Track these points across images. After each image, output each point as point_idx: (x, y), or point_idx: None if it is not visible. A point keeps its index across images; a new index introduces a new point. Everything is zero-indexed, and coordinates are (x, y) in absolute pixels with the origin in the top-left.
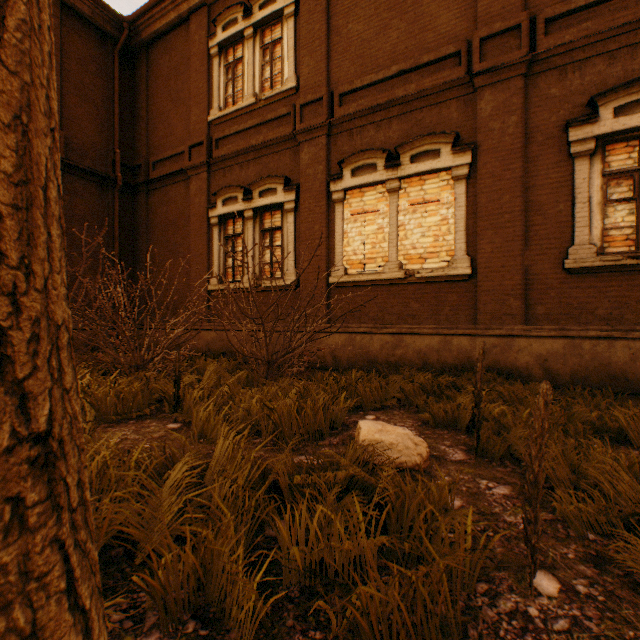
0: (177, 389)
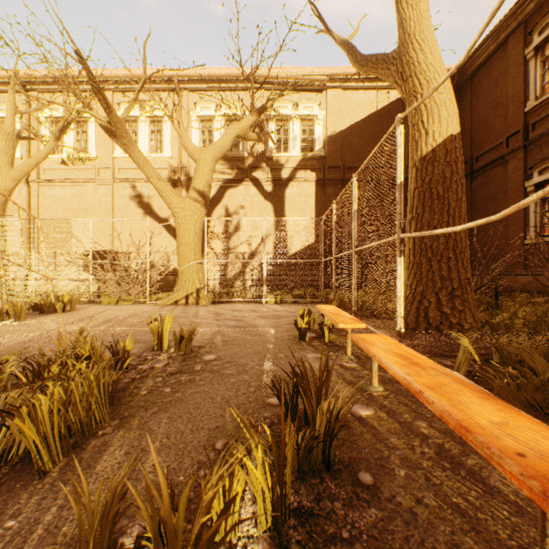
0: (496, 299)
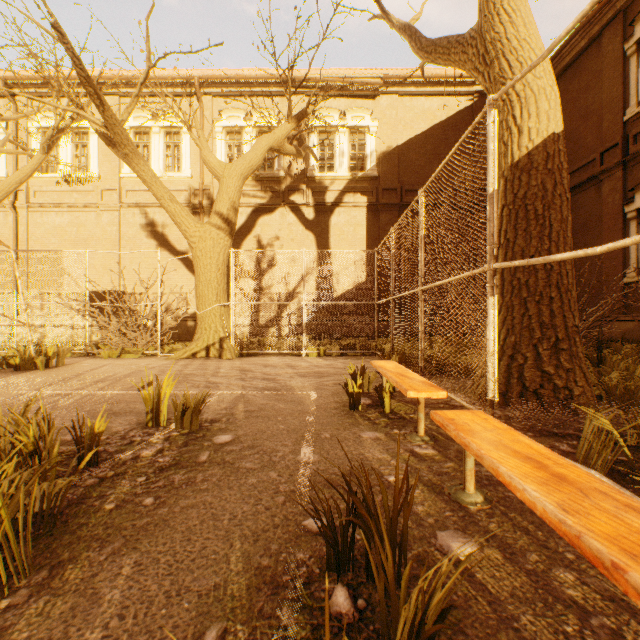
0: (598, 352)
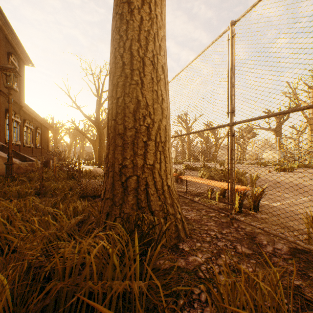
0: None
